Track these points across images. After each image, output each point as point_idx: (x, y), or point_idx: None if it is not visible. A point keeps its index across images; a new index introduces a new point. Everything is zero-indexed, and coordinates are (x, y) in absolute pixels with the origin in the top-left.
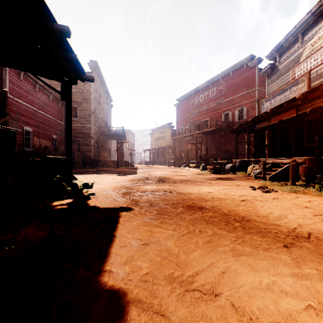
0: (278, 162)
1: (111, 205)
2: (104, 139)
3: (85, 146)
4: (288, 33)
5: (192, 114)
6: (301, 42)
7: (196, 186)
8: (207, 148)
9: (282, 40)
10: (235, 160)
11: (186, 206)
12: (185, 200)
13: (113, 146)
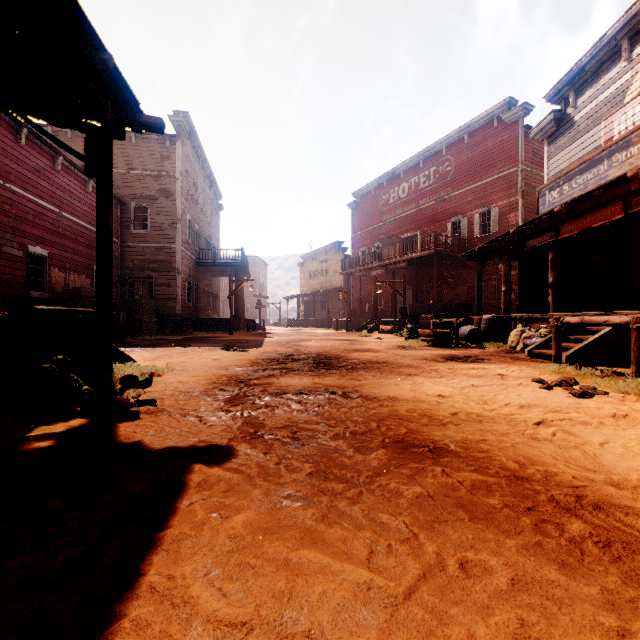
0: (597, 322)
1: (187, 440)
2: (205, 275)
3: (163, 289)
4: (597, 41)
5: (384, 223)
6: (626, 59)
7: (403, 378)
8: (417, 293)
9: (584, 58)
10: (480, 318)
11: (392, 444)
12: (386, 420)
13: (224, 290)
